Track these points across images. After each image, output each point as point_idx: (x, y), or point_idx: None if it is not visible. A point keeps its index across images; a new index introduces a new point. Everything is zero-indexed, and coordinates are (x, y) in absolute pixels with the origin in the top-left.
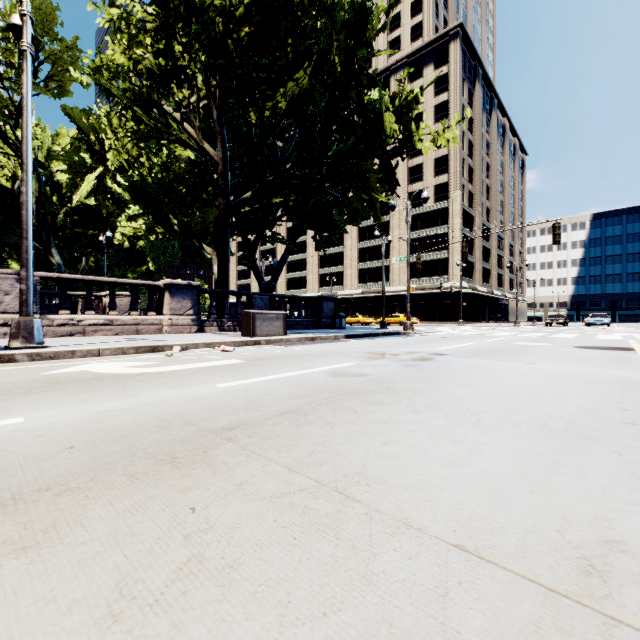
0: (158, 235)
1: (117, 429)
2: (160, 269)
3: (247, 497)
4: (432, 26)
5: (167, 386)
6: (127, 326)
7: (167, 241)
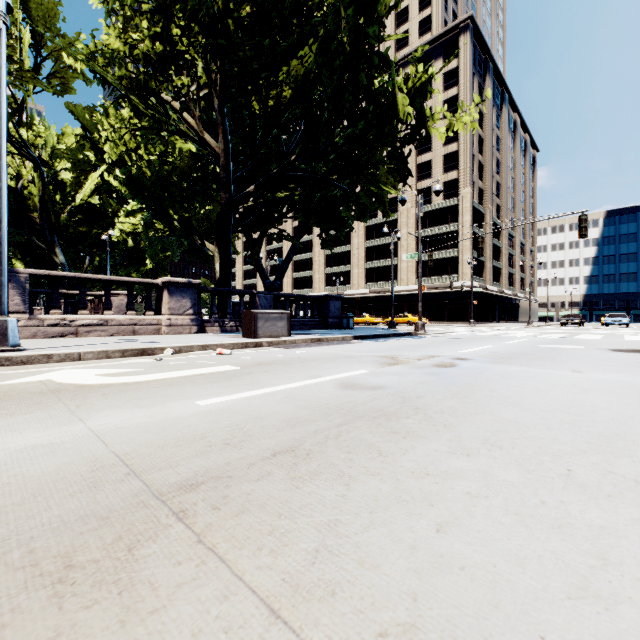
0: (158, 232)
1: (19, 486)
2: (164, 268)
3: None
4: (441, 19)
5: (134, 403)
6: (123, 326)
7: (166, 237)
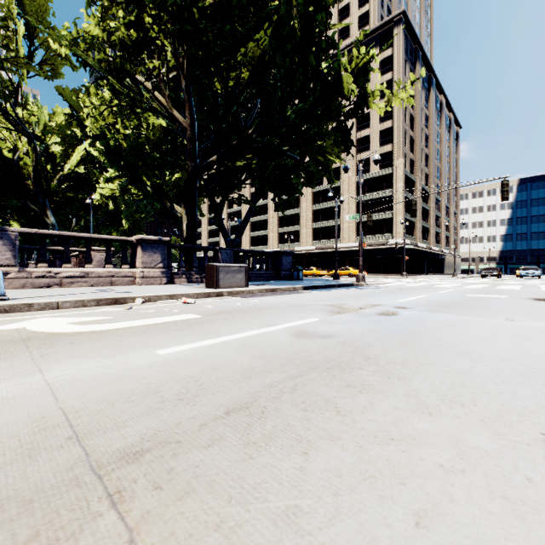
0: (133, 196)
1: None
2: (140, 228)
3: None
4: (378, 14)
5: (97, 352)
6: (102, 278)
7: (140, 201)
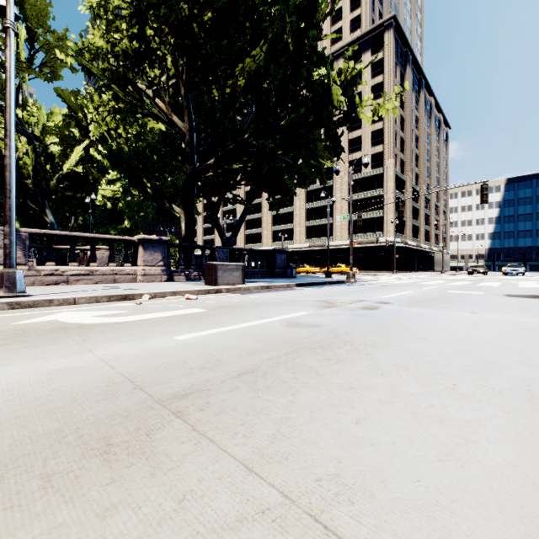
0: (134, 197)
1: (58, 396)
2: (137, 226)
3: (189, 528)
4: (369, 18)
5: (127, 338)
6: (106, 276)
7: (141, 202)
